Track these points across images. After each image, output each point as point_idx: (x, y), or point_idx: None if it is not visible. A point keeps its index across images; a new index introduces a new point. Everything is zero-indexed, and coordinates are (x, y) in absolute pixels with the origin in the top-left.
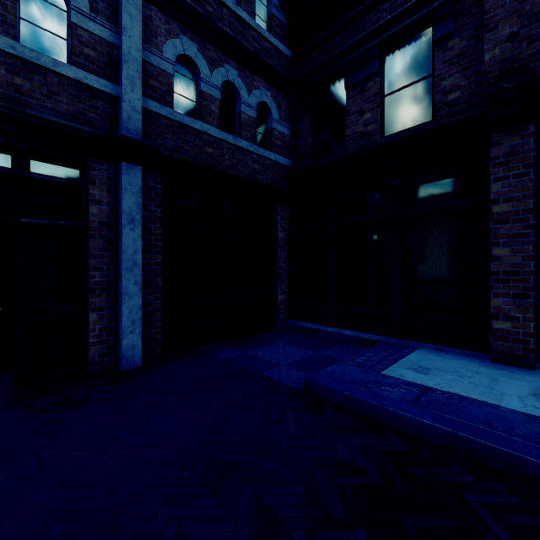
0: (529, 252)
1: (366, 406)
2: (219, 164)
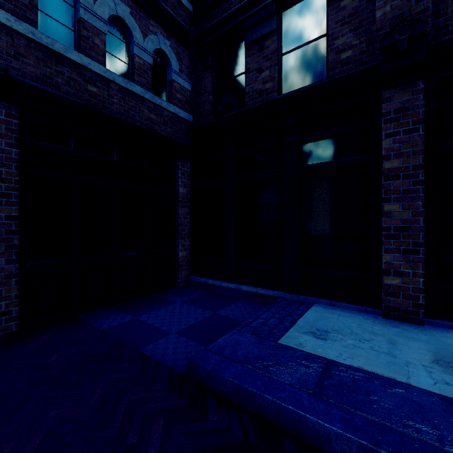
0: (418, 208)
1: (260, 401)
2: (106, 107)
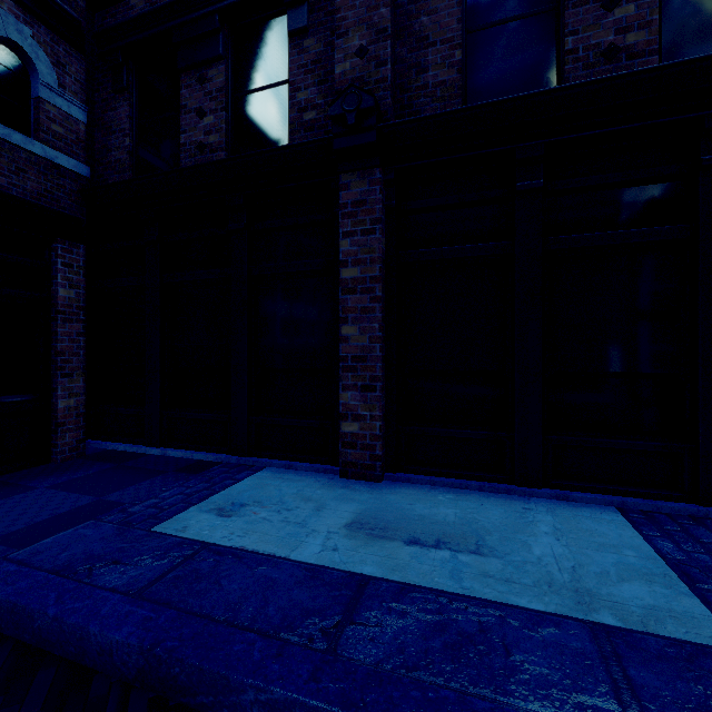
0: (376, 332)
1: (40, 621)
2: None
